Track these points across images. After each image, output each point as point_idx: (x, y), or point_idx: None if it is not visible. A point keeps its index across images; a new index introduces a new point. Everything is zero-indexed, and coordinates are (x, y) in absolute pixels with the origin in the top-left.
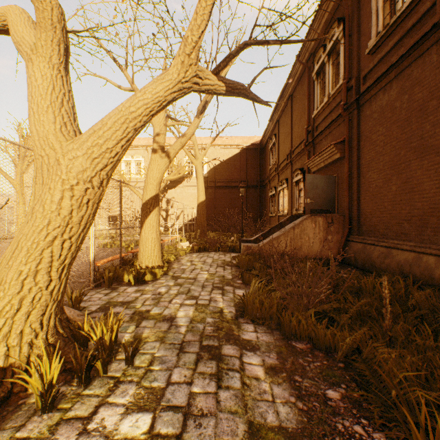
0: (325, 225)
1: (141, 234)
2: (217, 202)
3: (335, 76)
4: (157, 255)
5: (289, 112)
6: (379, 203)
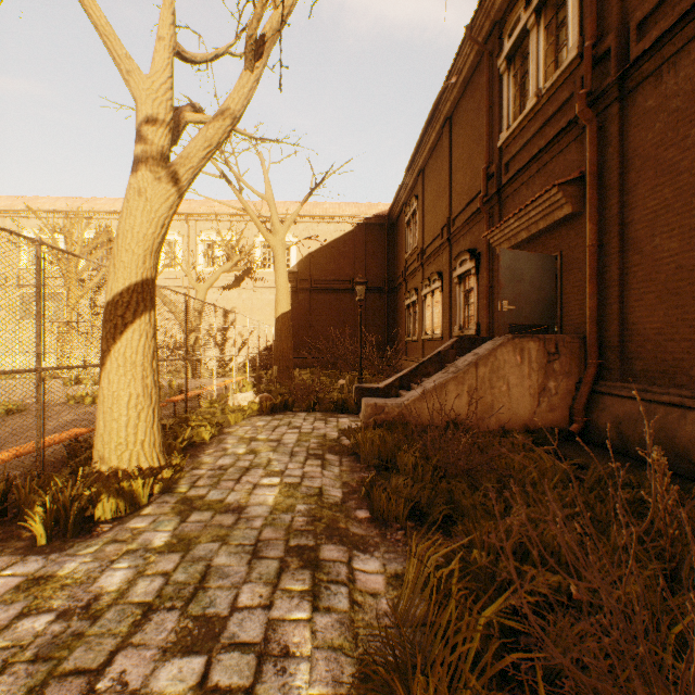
0: (542, 359)
1: (100, 384)
2: (314, 316)
3: (555, 50)
4: (145, 439)
5: (446, 149)
6: (691, 308)
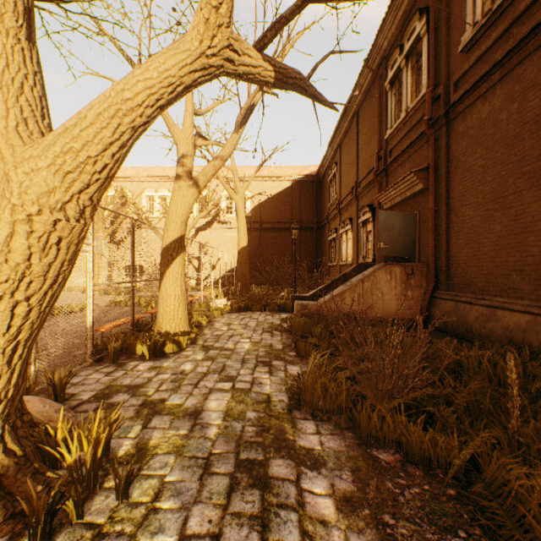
0: (403, 277)
1: (160, 289)
2: (263, 248)
3: (416, 84)
4: (182, 317)
5: (354, 134)
6: (477, 248)
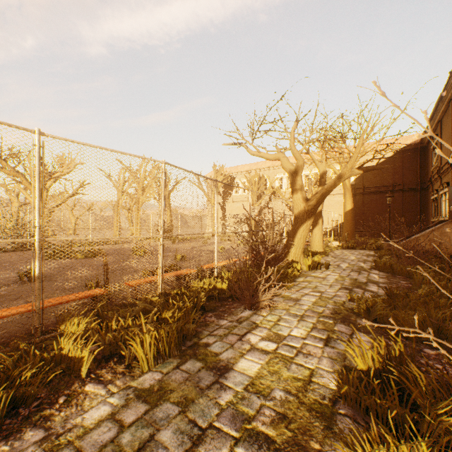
0: None
1: (311, 232)
2: (365, 208)
3: None
4: (321, 245)
5: (450, 115)
6: None
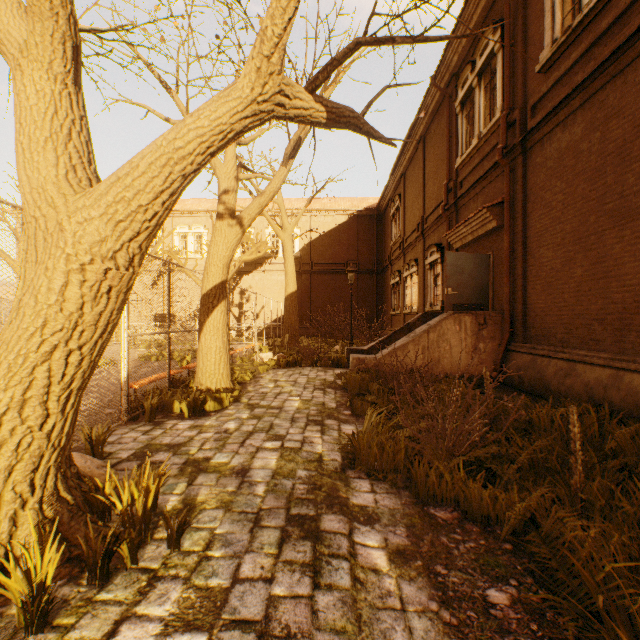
0: (474, 328)
1: (200, 340)
2: (314, 294)
3: (489, 107)
4: (223, 372)
5: (420, 161)
6: (556, 295)
